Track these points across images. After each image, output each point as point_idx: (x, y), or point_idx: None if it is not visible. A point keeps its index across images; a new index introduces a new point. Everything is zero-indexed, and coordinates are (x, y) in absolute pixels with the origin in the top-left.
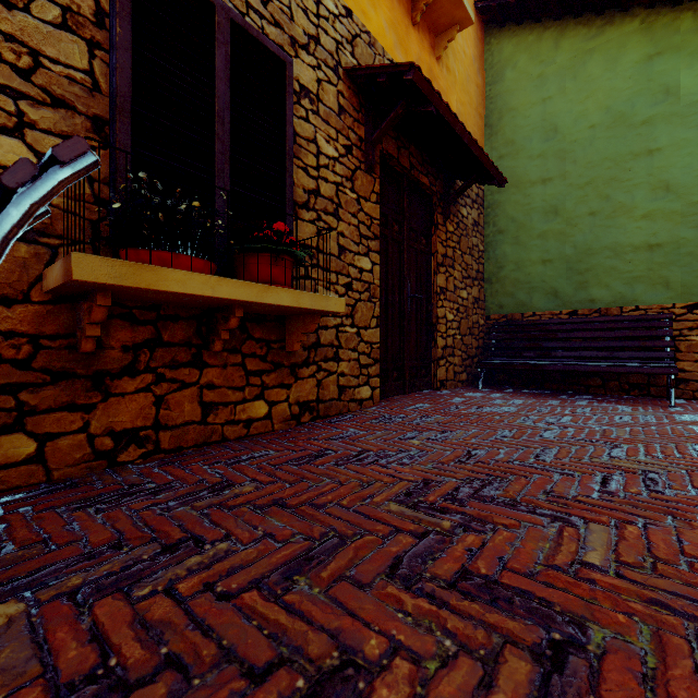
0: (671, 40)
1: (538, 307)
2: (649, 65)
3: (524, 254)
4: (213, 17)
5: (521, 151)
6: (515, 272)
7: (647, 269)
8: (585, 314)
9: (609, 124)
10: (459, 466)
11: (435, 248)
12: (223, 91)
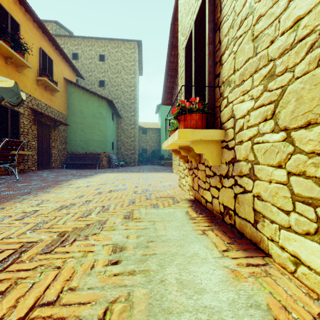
0: (101, 104)
1: (79, 150)
2: (98, 107)
3: (76, 138)
4: (8, 110)
5: (76, 115)
6: (74, 142)
7: (98, 145)
8: (88, 153)
9: (92, 116)
10: (51, 174)
11: (52, 137)
12: (9, 120)
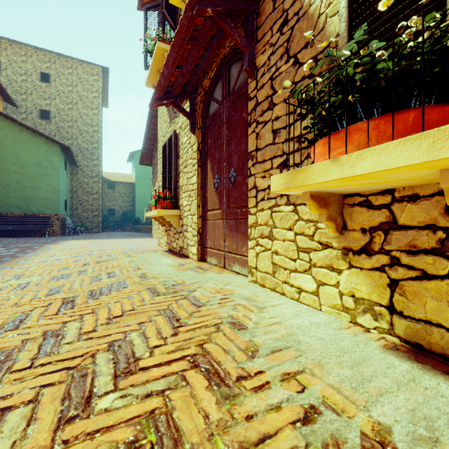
0: (52, 150)
1: (14, 211)
2: (47, 153)
3: (8, 194)
4: None
5: (7, 160)
6: (5, 199)
7: (46, 204)
8: (29, 214)
9: (36, 164)
10: None
11: None
12: None
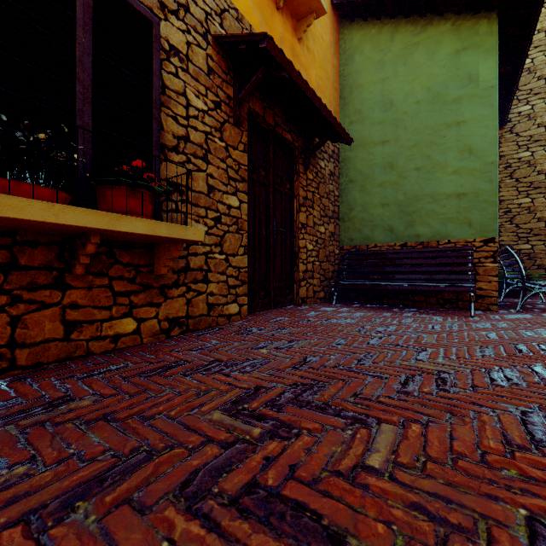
0: (472, 40)
1: (378, 240)
2: (457, 58)
3: (368, 199)
4: None
5: (366, 118)
6: (362, 212)
7: (456, 212)
8: (412, 246)
9: (429, 101)
10: (292, 372)
11: (297, 191)
12: (84, 38)
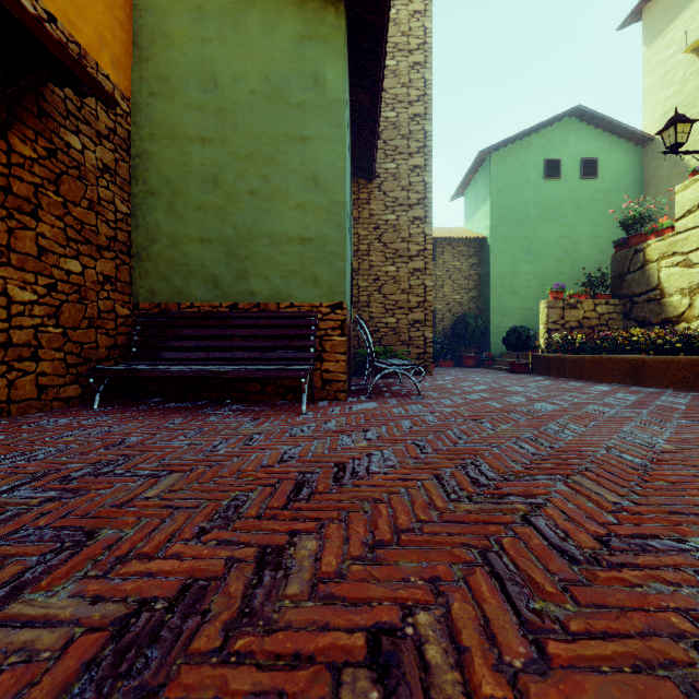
0: (319, 29)
1: (197, 296)
2: (302, 46)
3: (180, 228)
4: None
5: (178, 94)
6: (170, 248)
7: (300, 264)
8: (245, 308)
9: (267, 95)
10: None
11: None
12: None
